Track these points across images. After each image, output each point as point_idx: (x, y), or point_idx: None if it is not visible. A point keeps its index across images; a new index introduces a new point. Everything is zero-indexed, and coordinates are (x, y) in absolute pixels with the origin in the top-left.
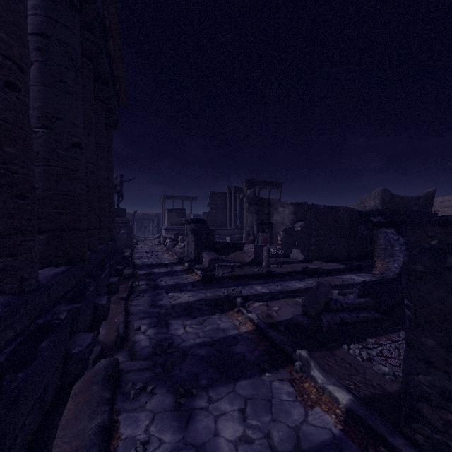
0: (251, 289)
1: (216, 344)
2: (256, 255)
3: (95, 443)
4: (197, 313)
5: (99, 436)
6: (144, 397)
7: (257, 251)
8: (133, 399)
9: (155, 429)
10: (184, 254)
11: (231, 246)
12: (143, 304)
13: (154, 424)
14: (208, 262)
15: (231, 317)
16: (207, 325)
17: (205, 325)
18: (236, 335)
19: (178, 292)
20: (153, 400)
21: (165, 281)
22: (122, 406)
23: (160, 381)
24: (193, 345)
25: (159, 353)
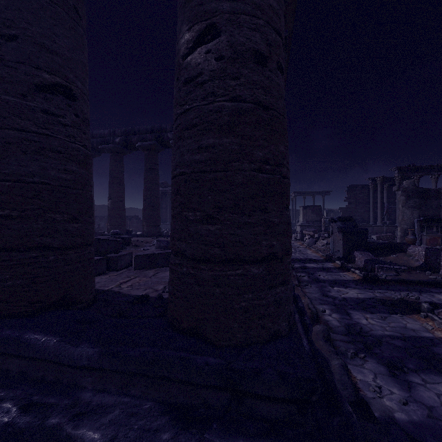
0: (432, 298)
1: (409, 340)
2: (427, 259)
3: (343, 373)
4: (373, 309)
5: (344, 370)
6: (359, 360)
7: (430, 254)
8: (351, 358)
9: (380, 382)
10: (328, 252)
11: (388, 247)
12: (315, 293)
13: (378, 379)
14: (363, 262)
15: (417, 320)
16: (390, 322)
17: (389, 322)
18: (432, 338)
19: (342, 287)
20: (367, 364)
21: (323, 276)
22: (344, 360)
23: (366, 353)
24: (384, 335)
25: (354, 333)
